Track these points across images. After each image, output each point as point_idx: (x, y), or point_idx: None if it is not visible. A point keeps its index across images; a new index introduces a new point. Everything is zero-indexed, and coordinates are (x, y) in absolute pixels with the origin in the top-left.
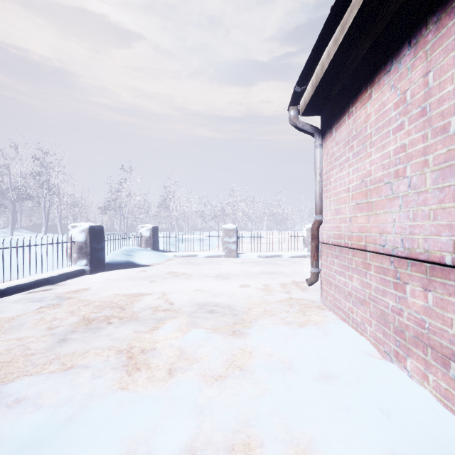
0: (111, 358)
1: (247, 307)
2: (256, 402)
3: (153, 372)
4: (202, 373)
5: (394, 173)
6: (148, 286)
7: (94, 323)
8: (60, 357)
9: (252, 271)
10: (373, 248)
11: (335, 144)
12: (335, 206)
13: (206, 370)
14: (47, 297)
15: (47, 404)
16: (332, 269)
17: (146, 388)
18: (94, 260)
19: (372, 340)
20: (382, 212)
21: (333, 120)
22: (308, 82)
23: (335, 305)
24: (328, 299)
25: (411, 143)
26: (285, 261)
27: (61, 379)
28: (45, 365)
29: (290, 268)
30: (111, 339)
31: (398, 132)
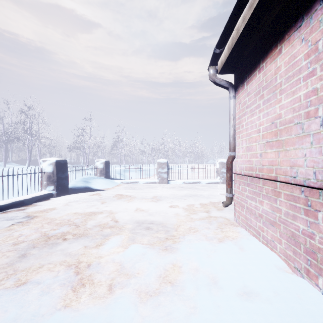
0: (60, 274)
1: (176, 224)
2: (187, 322)
3: (95, 288)
4: (139, 289)
5: (305, 114)
6: (99, 207)
7: (52, 239)
8: (17, 273)
9: (179, 194)
10: (284, 179)
11: (246, 95)
12: (247, 144)
13: (142, 285)
14: (19, 216)
15: None
16: (244, 195)
17: (87, 306)
18: (59, 186)
19: (282, 256)
20: (292, 149)
21: (244, 76)
22: (225, 46)
23: (247, 223)
24: (241, 218)
25: None
26: (203, 186)
27: (12, 296)
28: (2, 280)
29: (207, 192)
30: (64, 254)
31: (309, 78)
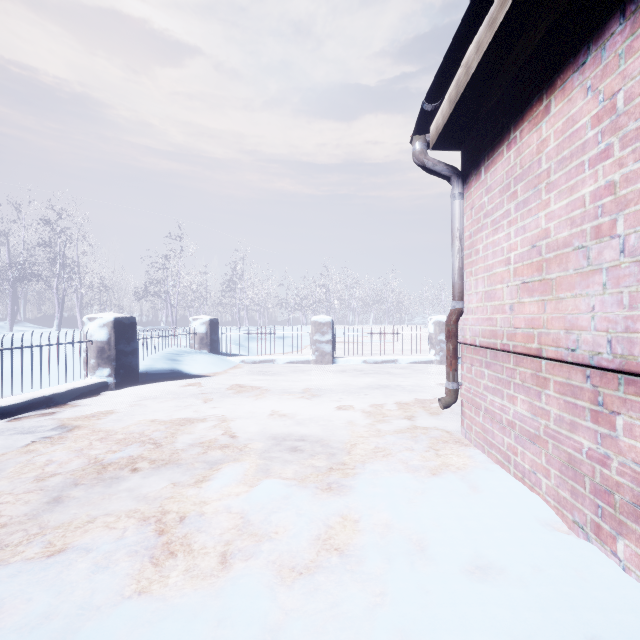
0: (129, 533)
1: (348, 442)
2: (368, 620)
3: (195, 560)
4: (277, 562)
5: (593, 231)
6: (200, 408)
7: (110, 470)
8: (47, 532)
9: (354, 385)
10: (554, 353)
11: (485, 192)
12: (486, 287)
13: (284, 555)
14: (45, 426)
15: (6, 625)
16: (480, 385)
17: (182, 592)
18: (121, 368)
19: (552, 501)
20: (569, 296)
21: (481, 155)
22: (443, 97)
23: (486, 440)
24: (474, 430)
25: (627, 179)
26: (403, 369)
27: (40, 574)
28: (20, 546)
29: (411, 379)
30: (135, 497)
31: (600, 163)
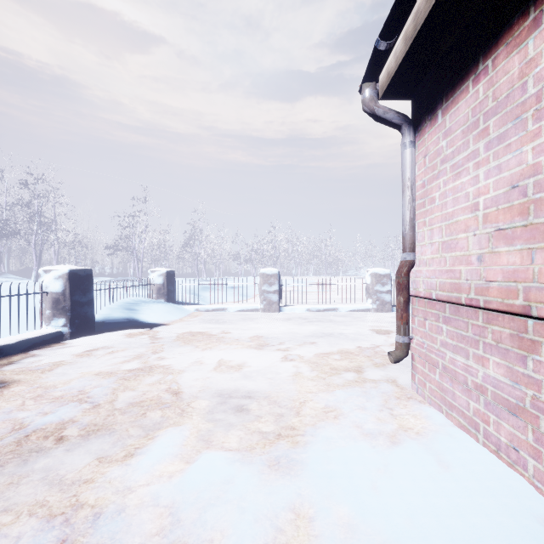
0: None
1: (297, 399)
2: None
3: None
4: None
5: None
6: (148, 360)
7: (32, 440)
8: None
9: (300, 333)
10: None
11: (442, 135)
12: (444, 237)
13: None
14: None
15: None
16: (436, 340)
17: None
18: (76, 319)
19: (543, 489)
20: None
21: (437, 97)
22: (397, 38)
23: (444, 400)
24: (428, 387)
25: None
26: (343, 316)
27: None
28: None
29: (352, 327)
30: (49, 481)
31: None
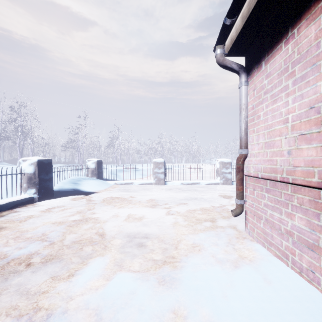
0: None
1: (175, 239)
2: None
3: None
4: None
5: None
6: (85, 214)
7: (11, 265)
8: None
9: (177, 198)
10: None
11: (265, 77)
12: (266, 139)
13: None
14: None
15: None
16: (261, 203)
17: None
18: (42, 189)
19: None
20: None
21: (262, 54)
22: (237, 18)
23: (266, 239)
24: (256, 231)
25: None
26: (203, 187)
27: None
28: None
29: (208, 194)
30: (20, 292)
31: None
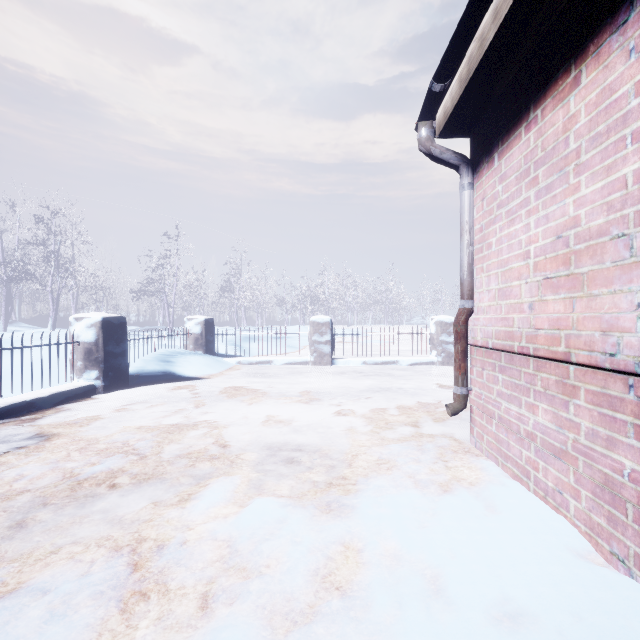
0: (96, 568)
1: (349, 452)
2: None
3: (171, 604)
4: (268, 607)
5: (638, 216)
6: (191, 414)
7: (85, 487)
8: (1, 567)
9: (354, 388)
10: (586, 358)
11: (498, 180)
12: (500, 284)
13: (275, 597)
14: (22, 434)
15: None
16: (493, 390)
17: None
18: (110, 371)
19: (582, 527)
20: (605, 292)
21: (494, 140)
22: (452, 78)
23: (500, 451)
24: (485, 440)
25: None
26: (404, 370)
27: None
28: None
29: (413, 382)
30: (109, 520)
31: None
